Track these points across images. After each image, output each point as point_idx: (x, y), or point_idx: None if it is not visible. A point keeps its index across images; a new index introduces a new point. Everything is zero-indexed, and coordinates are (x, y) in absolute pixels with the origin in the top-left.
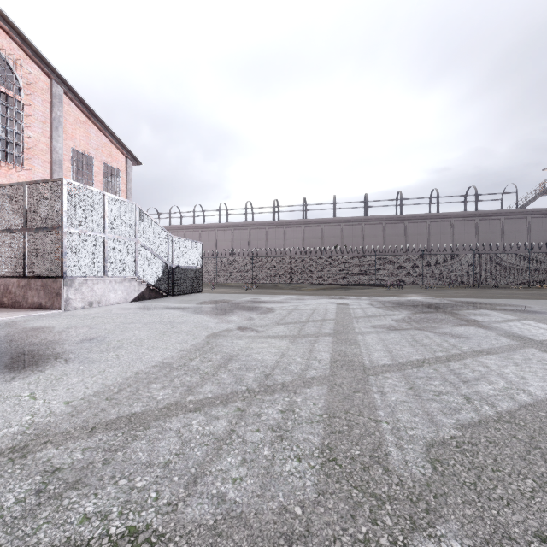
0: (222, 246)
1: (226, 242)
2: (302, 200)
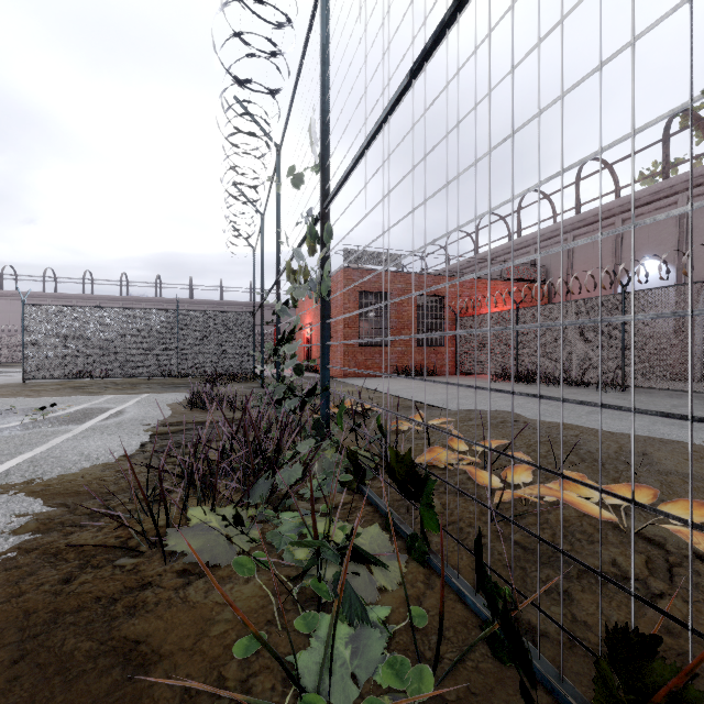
0: (7, 319)
1: (13, 314)
2: (121, 276)
